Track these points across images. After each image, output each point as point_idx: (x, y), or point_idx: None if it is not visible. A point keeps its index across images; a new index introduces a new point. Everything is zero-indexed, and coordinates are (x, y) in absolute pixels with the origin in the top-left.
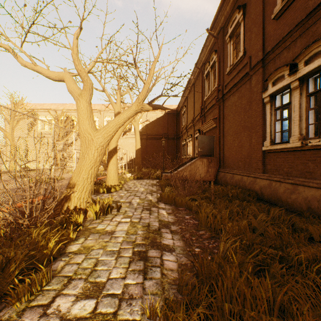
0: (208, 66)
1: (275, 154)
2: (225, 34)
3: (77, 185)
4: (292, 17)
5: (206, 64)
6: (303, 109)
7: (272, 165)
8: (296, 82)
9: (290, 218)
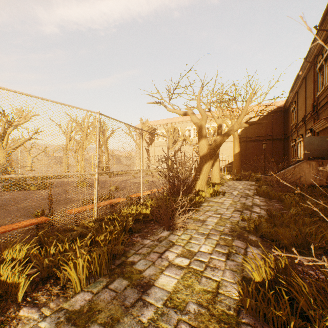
0: (321, 59)
1: None
2: None
3: (199, 177)
4: None
5: (318, 57)
6: None
7: None
8: None
9: None
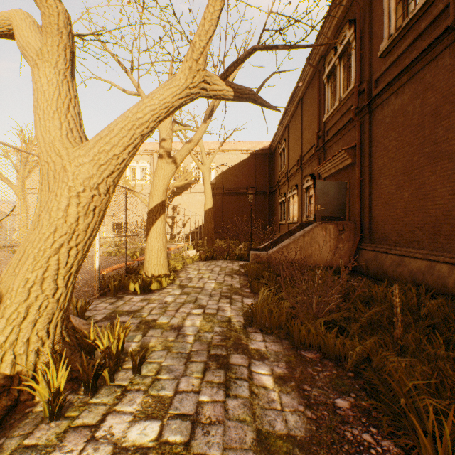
0: (333, 57)
1: None
2: None
3: (4, 304)
4: None
5: (328, 54)
6: None
7: None
8: None
9: None
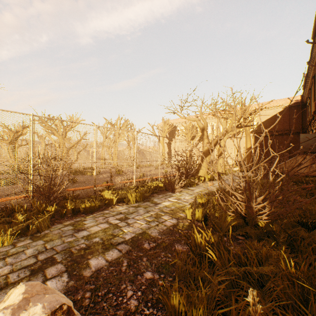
0: None
1: None
2: None
3: (201, 167)
4: None
5: None
6: None
7: None
8: None
9: None
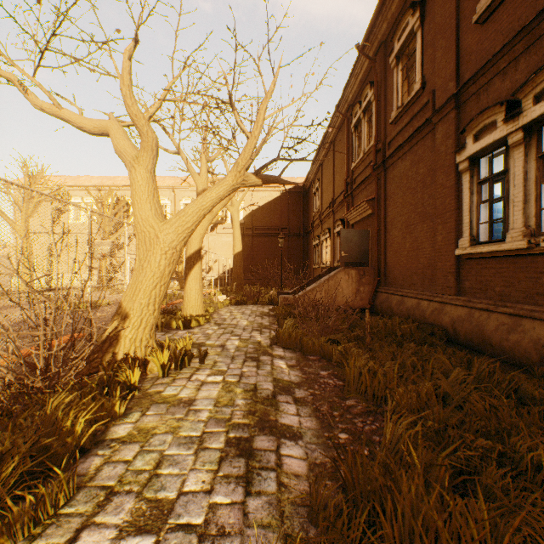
0: (358, 110)
1: (479, 261)
2: (388, 54)
3: (130, 317)
4: (510, 18)
5: (355, 106)
6: (530, 181)
7: (474, 282)
8: (518, 133)
9: (511, 379)
